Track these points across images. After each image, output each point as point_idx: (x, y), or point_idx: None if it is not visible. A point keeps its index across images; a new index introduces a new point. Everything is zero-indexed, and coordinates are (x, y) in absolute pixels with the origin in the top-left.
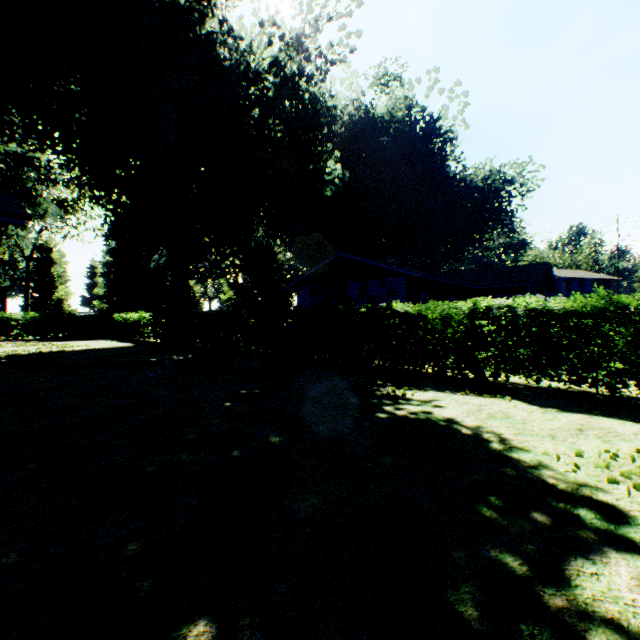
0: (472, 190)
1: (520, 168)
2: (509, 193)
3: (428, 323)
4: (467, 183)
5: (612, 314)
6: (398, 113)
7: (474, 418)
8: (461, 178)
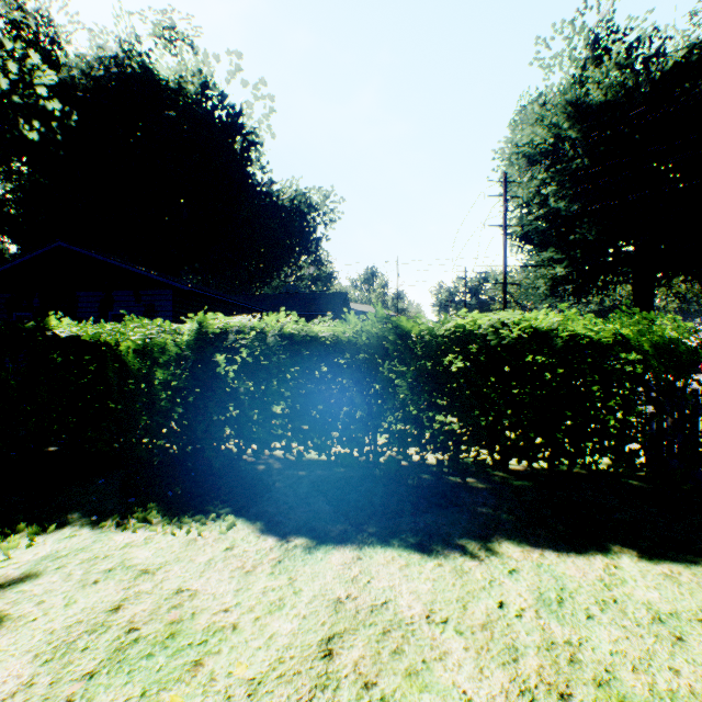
0: (280, 208)
1: (325, 196)
2: (315, 219)
3: (122, 360)
4: (276, 200)
5: (394, 345)
6: (190, 86)
7: (37, 699)
8: (268, 192)
